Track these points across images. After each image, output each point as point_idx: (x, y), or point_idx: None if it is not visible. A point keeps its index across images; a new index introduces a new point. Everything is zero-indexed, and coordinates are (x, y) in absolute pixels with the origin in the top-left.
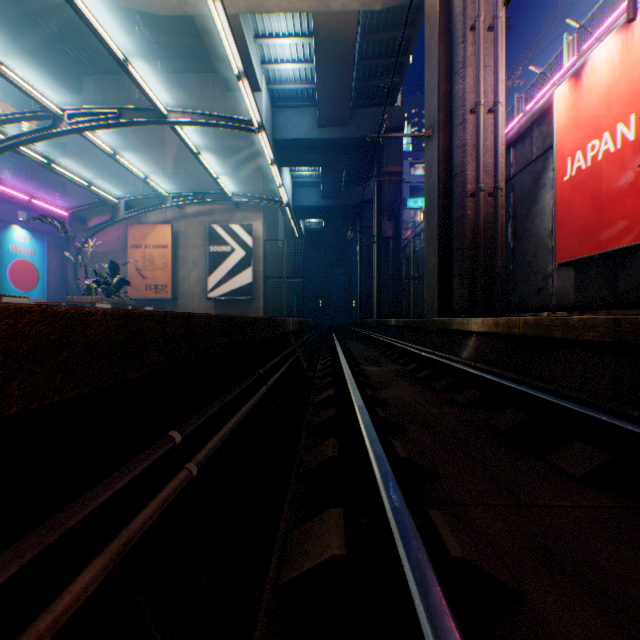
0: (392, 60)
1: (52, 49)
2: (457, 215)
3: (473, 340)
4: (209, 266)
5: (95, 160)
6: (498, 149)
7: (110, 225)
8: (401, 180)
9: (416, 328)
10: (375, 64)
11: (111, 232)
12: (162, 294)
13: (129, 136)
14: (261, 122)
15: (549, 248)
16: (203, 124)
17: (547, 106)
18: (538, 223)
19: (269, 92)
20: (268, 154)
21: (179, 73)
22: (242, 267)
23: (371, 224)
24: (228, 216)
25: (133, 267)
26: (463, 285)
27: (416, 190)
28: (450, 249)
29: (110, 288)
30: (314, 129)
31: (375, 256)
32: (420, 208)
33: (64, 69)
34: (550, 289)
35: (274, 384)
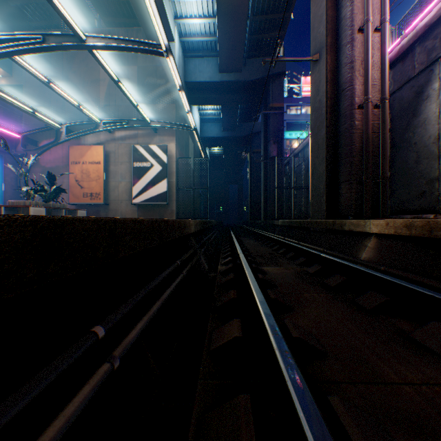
0: (277, 15)
1: (7, 5)
2: (345, 126)
3: (373, 241)
4: (133, 178)
5: (44, 95)
6: (385, 63)
7: (54, 145)
8: (283, 112)
9: (302, 228)
10: (264, 19)
11: (57, 152)
12: (96, 200)
13: (71, 76)
14: (168, 45)
15: (435, 154)
16: (117, 48)
17: (435, 19)
18: (421, 132)
19: (181, 44)
20: (176, 80)
21: (110, 28)
22: (159, 179)
23: (258, 150)
24: (148, 139)
25: (73, 179)
26: (351, 189)
27: (291, 125)
28: (337, 158)
29: (48, 194)
30: (216, 74)
31: (263, 172)
32: (294, 139)
33: (18, 22)
34: (436, 192)
35: (148, 325)
